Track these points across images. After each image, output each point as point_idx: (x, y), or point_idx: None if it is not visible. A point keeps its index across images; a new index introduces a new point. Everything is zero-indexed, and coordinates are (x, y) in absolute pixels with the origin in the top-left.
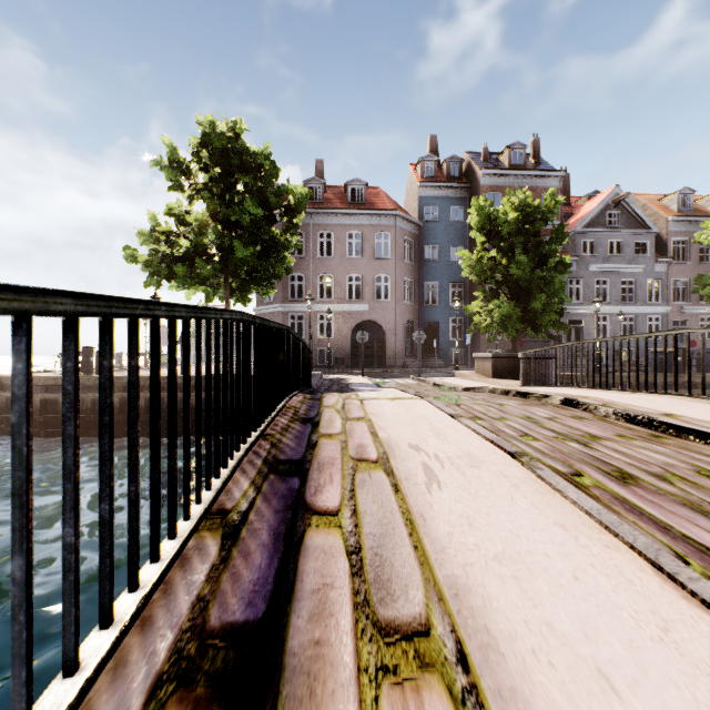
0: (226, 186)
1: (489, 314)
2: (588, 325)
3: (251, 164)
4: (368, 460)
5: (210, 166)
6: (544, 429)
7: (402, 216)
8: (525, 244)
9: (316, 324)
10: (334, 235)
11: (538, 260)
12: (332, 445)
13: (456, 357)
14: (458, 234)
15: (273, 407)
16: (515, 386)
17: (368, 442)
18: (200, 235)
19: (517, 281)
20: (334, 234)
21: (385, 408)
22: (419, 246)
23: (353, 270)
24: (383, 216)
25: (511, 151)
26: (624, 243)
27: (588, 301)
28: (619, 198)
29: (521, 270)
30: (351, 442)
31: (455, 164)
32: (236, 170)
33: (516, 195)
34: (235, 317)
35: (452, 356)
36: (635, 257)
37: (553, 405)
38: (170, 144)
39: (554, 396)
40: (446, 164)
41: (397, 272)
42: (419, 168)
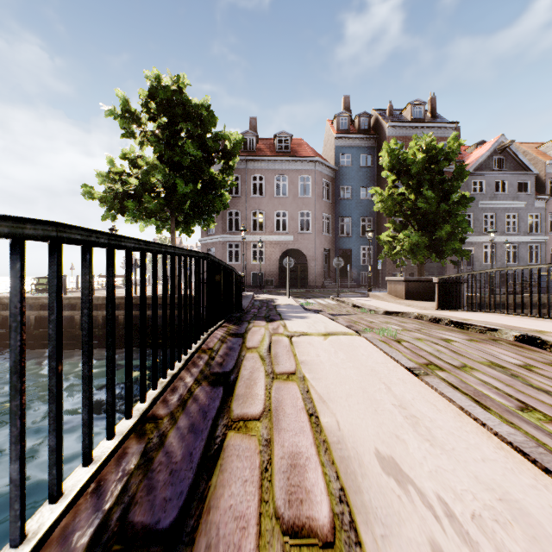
0: (171, 133)
1: (399, 243)
2: (478, 252)
3: (193, 114)
4: (314, 535)
5: (157, 116)
6: (540, 393)
7: (321, 162)
8: (431, 181)
9: (250, 252)
10: (265, 178)
11: (442, 195)
12: (245, 458)
13: (369, 280)
14: (368, 177)
15: (179, 356)
16: (430, 309)
17: (307, 445)
18: (147, 174)
19: (424, 213)
20: (265, 177)
21: (320, 353)
22: (335, 187)
23: (280, 207)
24: (305, 162)
25: (413, 107)
26: (508, 183)
27: (478, 232)
28: (504, 145)
29: (429, 203)
30: (277, 445)
31: (365, 119)
32: (180, 119)
33: (423, 139)
34: (15, 232)
35: (361, 278)
36: (517, 195)
37: (506, 342)
38: (123, 97)
39: (504, 331)
40: (357, 119)
41: (317, 208)
42: (335, 122)
